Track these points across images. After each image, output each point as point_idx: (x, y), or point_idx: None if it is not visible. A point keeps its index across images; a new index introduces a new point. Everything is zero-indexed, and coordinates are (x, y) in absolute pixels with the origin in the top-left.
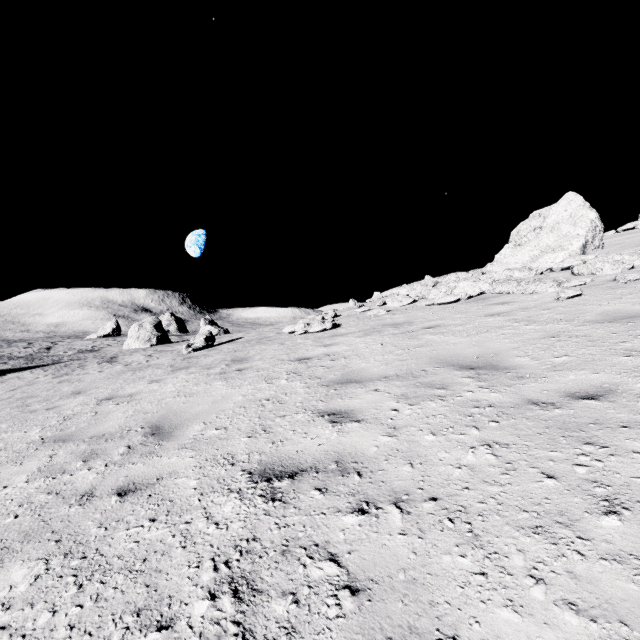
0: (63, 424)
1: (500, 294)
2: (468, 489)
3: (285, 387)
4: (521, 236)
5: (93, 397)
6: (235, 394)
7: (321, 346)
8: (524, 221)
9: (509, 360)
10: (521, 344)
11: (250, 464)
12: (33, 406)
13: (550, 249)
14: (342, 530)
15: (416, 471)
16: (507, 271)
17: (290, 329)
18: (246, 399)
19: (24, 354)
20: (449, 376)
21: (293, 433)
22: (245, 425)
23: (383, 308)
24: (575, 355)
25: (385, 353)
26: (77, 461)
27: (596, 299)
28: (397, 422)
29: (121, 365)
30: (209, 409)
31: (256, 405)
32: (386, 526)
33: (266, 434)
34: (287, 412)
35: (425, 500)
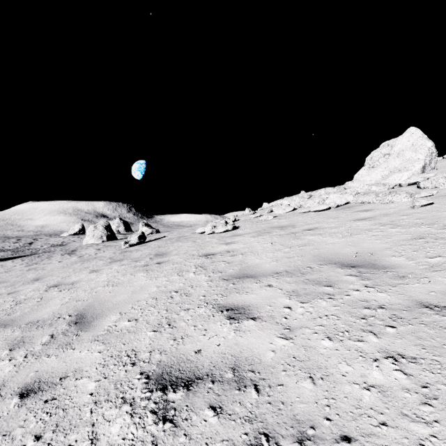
0: (13, 308)
1: (362, 203)
2: (386, 426)
3: (192, 280)
4: (374, 160)
5: (45, 284)
6: (151, 285)
7: (223, 244)
8: (376, 149)
9: (386, 259)
10: (392, 245)
11: (149, 365)
12: (0, 290)
13: (397, 170)
14: None
15: (318, 390)
16: (366, 186)
17: (201, 230)
18: (159, 290)
19: (12, 247)
20: (333, 273)
21: (194, 329)
22: (153, 317)
23: (271, 214)
24: None
25: (275, 251)
26: (5, 349)
27: None
28: (291, 322)
29: (76, 257)
30: (127, 299)
31: (166, 297)
32: None
33: (170, 329)
34: (191, 305)
35: (336, 440)
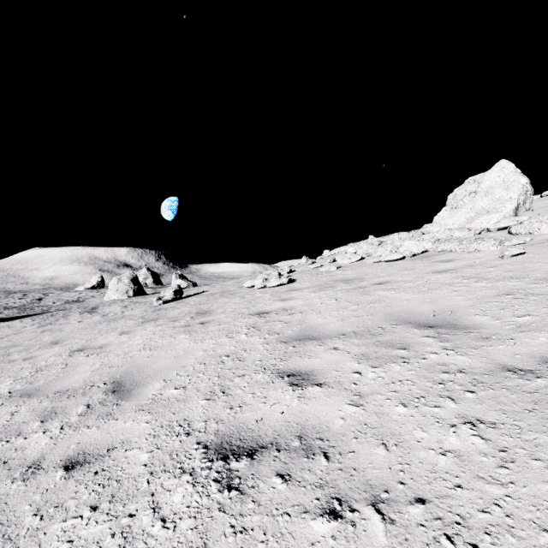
0: (34, 376)
1: (443, 252)
2: (461, 488)
3: (245, 342)
4: (457, 200)
5: (67, 348)
6: (197, 349)
7: (278, 300)
8: (460, 186)
9: (468, 318)
10: (476, 302)
11: (206, 435)
12: (13, 356)
13: (485, 211)
14: (312, 544)
15: (392, 456)
16: (448, 231)
17: (250, 284)
18: (207, 354)
19: (18, 304)
20: (408, 335)
21: (252, 397)
22: (204, 385)
23: (334, 265)
24: (538, 314)
25: (340, 308)
26: (35, 421)
27: (541, 257)
28: (361, 388)
29: (99, 315)
30: (171, 365)
31: (216, 362)
32: (367, 542)
33: (224, 397)
34: (246, 371)
35: (410, 502)
